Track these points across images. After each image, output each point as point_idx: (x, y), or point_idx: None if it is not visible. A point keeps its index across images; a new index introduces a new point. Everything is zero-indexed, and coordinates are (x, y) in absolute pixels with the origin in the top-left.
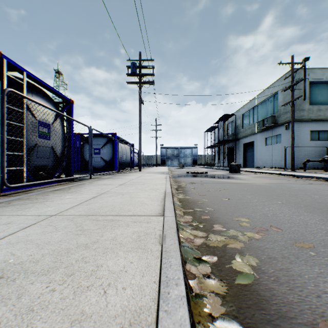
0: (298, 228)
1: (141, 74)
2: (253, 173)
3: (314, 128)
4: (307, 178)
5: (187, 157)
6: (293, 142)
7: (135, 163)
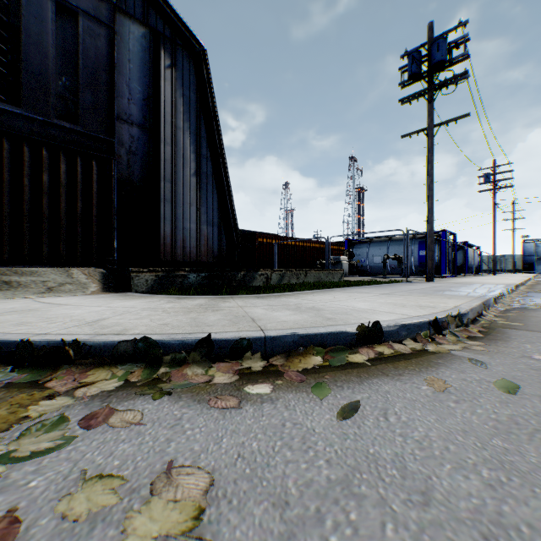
0: None
1: (494, 180)
2: None
3: None
4: None
5: None
6: None
7: None
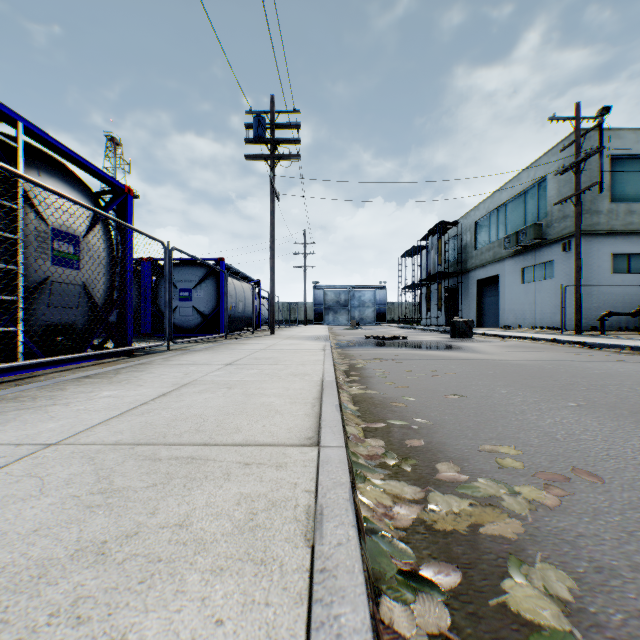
0: (638, 473)
1: (274, 139)
2: (500, 340)
3: (621, 248)
4: (612, 349)
5: (365, 307)
6: (579, 277)
7: (262, 319)
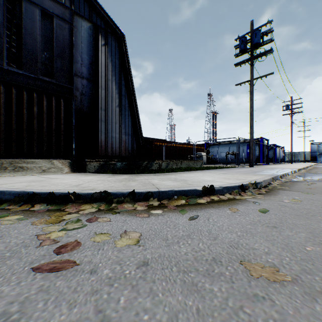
0: None
1: (291, 108)
2: None
3: None
4: None
5: None
6: None
7: None
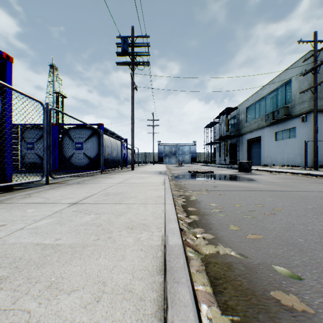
0: None
1: (133, 52)
2: (270, 173)
3: None
4: None
5: (185, 154)
6: (316, 136)
7: (130, 161)
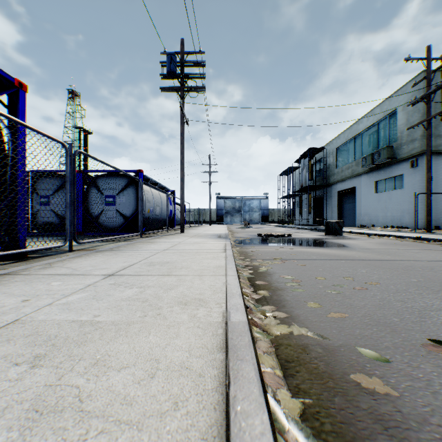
0: None
1: (183, 74)
2: (368, 237)
3: None
4: None
5: (253, 211)
6: (429, 186)
7: (178, 220)
